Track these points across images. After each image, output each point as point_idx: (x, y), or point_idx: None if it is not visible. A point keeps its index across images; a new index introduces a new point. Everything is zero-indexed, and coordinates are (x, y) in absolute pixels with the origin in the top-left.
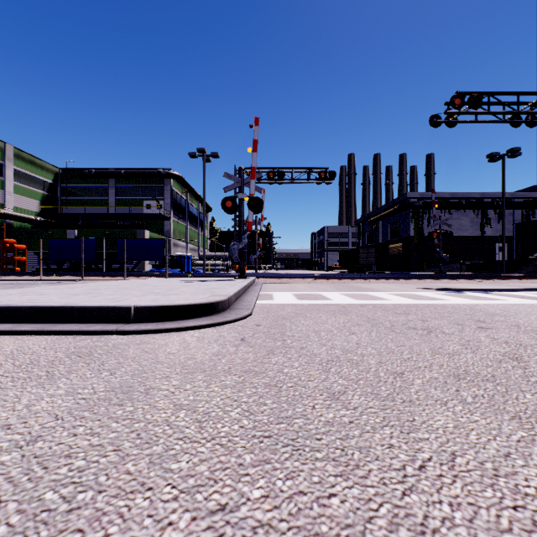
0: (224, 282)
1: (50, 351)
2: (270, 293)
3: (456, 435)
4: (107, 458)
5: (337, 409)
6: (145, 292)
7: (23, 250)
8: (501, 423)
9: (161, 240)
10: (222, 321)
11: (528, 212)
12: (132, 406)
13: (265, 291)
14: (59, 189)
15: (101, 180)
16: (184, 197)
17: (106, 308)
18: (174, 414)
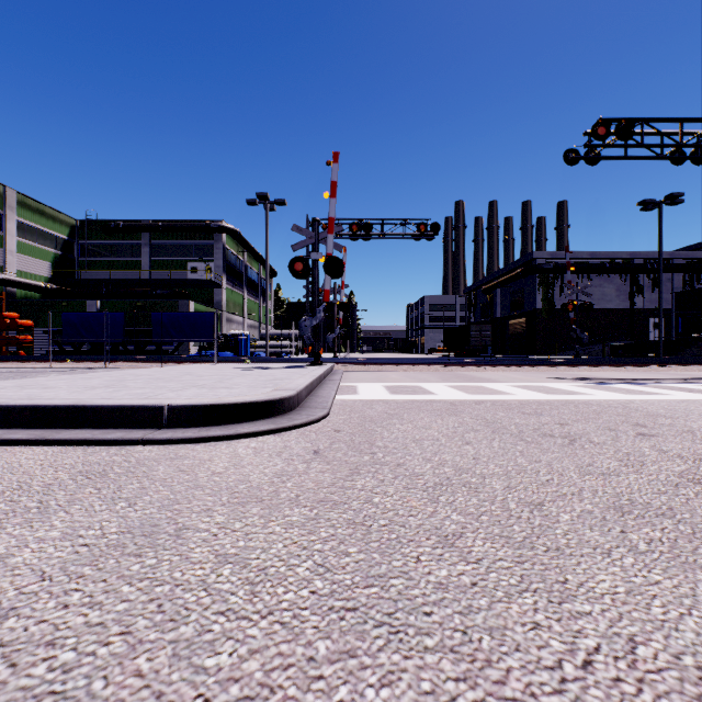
0: (292, 370)
1: (49, 469)
2: (354, 385)
3: (632, 606)
4: (109, 647)
5: (453, 563)
6: (186, 384)
7: (29, 327)
8: (695, 586)
9: (210, 314)
10: (289, 426)
11: (691, 277)
12: (154, 557)
13: (347, 382)
14: (76, 247)
15: (132, 236)
16: (240, 258)
17: (131, 408)
18: (216, 570)
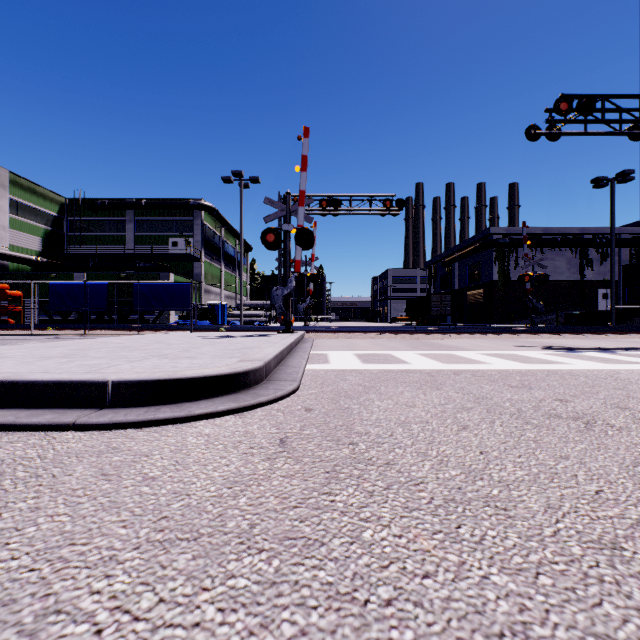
0: (264, 338)
1: None
2: (324, 353)
3: None
4: None
5: None
6: (149, 354)
7: (18, 297)
8: None
9: (188, 285)
10: (253, 404)
11: (637, 251)
12: None
13: (317, 350)
14: (65, 223)
15: (117, 213)
16: (218, 233)
17: (69, 383)
18: None
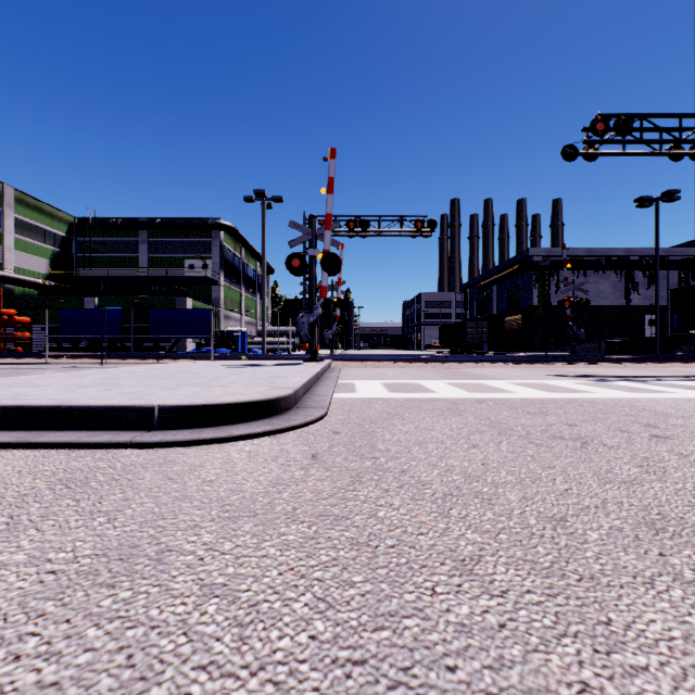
0: (289, 367)
1: (27, 477)
2: (351, 382)
3: (694, 657)
4: None
5: (474, 596)
6: (180, 382)
7: (27, 324)
8: None
9: (207, 311)
10: (285, 427)
11: (687, 274)
12: (129, 589)
13: (344, 380)
14: (74, 244)
15: (130, 233)
16: (237, 255)
17: (119, 408)
18: (199, 606)
